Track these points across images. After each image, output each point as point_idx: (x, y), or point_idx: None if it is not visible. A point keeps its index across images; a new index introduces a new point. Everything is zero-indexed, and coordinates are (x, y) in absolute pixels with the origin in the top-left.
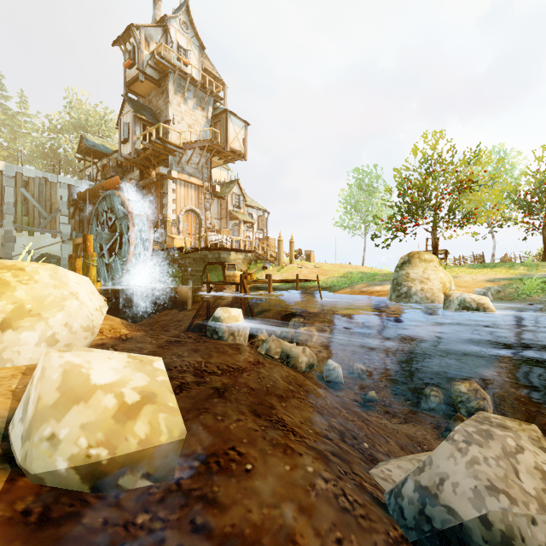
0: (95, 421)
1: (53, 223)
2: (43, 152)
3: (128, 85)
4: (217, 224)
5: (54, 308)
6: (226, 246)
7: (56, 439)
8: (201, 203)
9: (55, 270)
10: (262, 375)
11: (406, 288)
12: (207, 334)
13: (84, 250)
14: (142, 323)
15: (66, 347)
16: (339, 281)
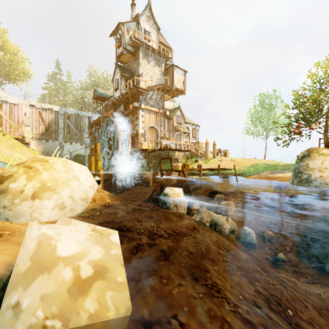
0: (53, 292)
1: (81, 137)
2: (77, 101)
3: (118, 58)
4: (167, 135)
5: (63, 185)
6: (172, 147)
7: (19, 308)
8: (158, 122)
9: (66, 162)
10: (197, 240)
11: (306, 175)
12: (159, 205)
13: (95, 151)
14: (125, 193)
15: (70, 211)
16: (249, 170)
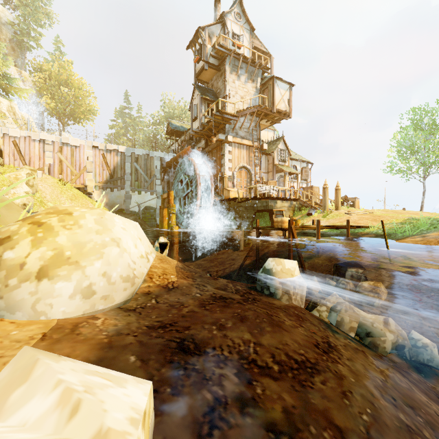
0: None
1: (151, 184)
2: (149, 139)
3: (197, 76)
4: (265, 177)
5: (92, 255)
6: (273, 195)
7: None
8: (251, 160)
9: (101, 215)
10: (346, 386)
11: None
12: (257, 287)
13: (167, 202)
14: (206, 259)
15: (104, 299)
16: (401, 228)
